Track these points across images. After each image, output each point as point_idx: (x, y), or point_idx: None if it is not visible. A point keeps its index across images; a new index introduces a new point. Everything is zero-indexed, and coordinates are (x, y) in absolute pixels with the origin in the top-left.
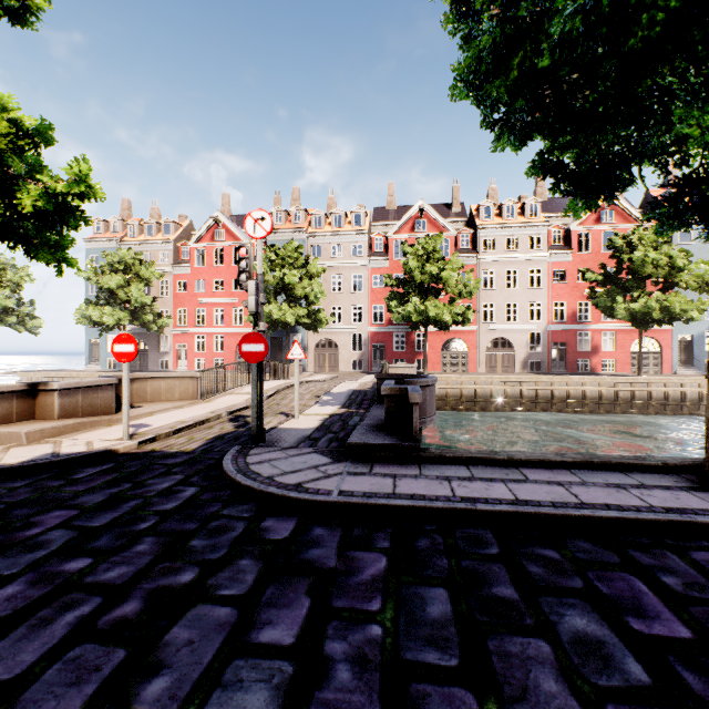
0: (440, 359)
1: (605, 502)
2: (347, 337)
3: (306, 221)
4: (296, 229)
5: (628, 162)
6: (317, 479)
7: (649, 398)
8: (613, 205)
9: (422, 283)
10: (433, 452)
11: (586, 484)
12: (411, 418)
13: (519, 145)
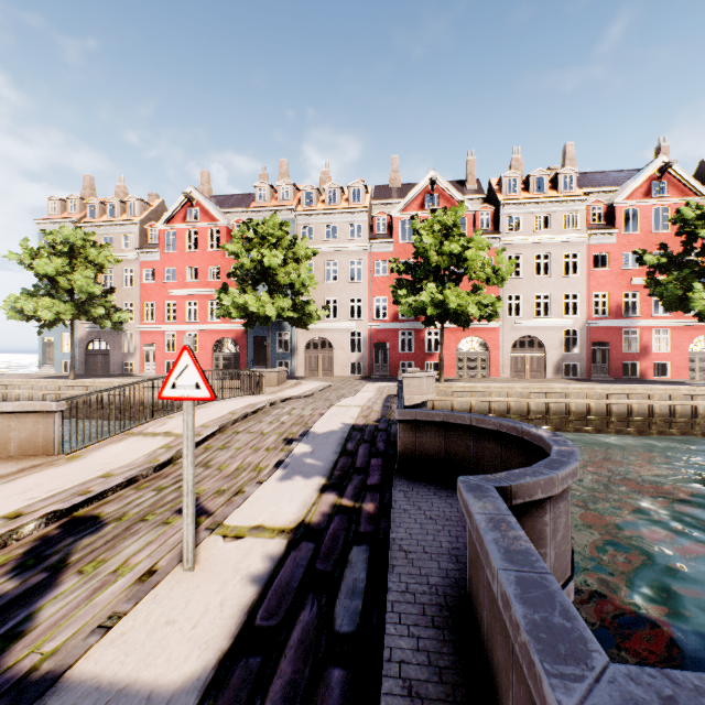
0: (455, 362)
1: None
2: (343, 335)
3: (295, 198)
4: (283, 207)
5: None
6: None
7: None
8: (666, 175)
9: (439, 266)
10: None
11: None
12: None
13: None
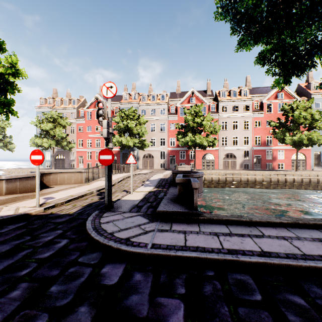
0: (201, 163)
1: (319, 253)
2: (158, 152)
3: (138, 98)
4: (134, 102)
5: (313, 54)
6: (139, 234)
7: (302, 181)
8: (283, 90)
9: (193, 127)
10: (206, 216)
11: (300, 239)
12: (192, 195)
13: (253, 43)
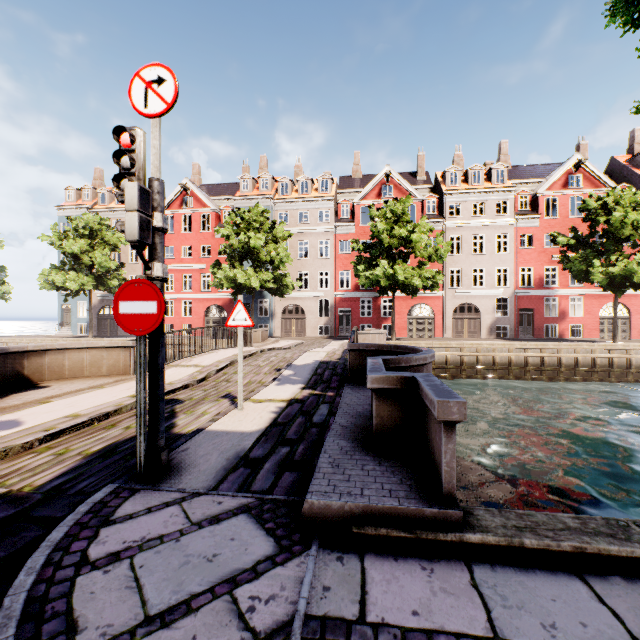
0: (406, 324)
1: None
2: (313, 302)
3: (273, 188)
4: (263, 196)
5: None
6: None
7: (628, 365)
8: (580, 170)
9: (390, 246)
10: (489, 526)
11: None
12: (425, 435)
13: None
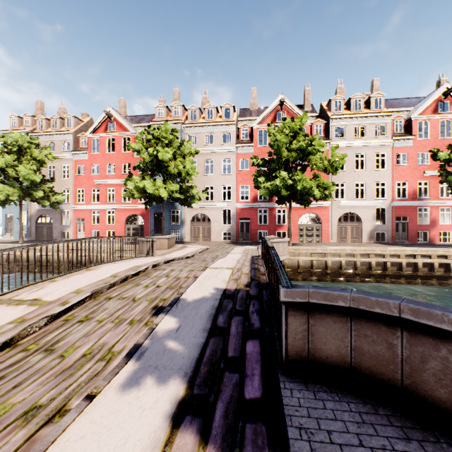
0: (297, 231)
1: None
2: (218, 212)
3: (184, 115)
4: (175, 121)
5: None
6: None
7: None
8: (448, 97)
9: (288, 160)
10: None
11: None
12: None
13: None
